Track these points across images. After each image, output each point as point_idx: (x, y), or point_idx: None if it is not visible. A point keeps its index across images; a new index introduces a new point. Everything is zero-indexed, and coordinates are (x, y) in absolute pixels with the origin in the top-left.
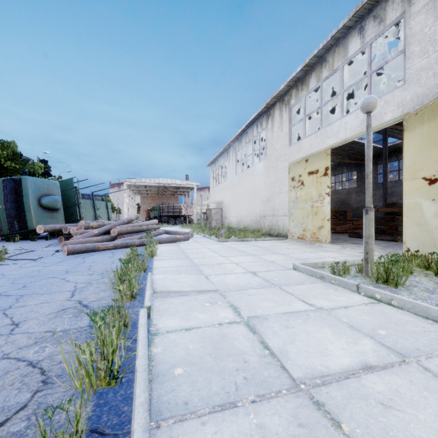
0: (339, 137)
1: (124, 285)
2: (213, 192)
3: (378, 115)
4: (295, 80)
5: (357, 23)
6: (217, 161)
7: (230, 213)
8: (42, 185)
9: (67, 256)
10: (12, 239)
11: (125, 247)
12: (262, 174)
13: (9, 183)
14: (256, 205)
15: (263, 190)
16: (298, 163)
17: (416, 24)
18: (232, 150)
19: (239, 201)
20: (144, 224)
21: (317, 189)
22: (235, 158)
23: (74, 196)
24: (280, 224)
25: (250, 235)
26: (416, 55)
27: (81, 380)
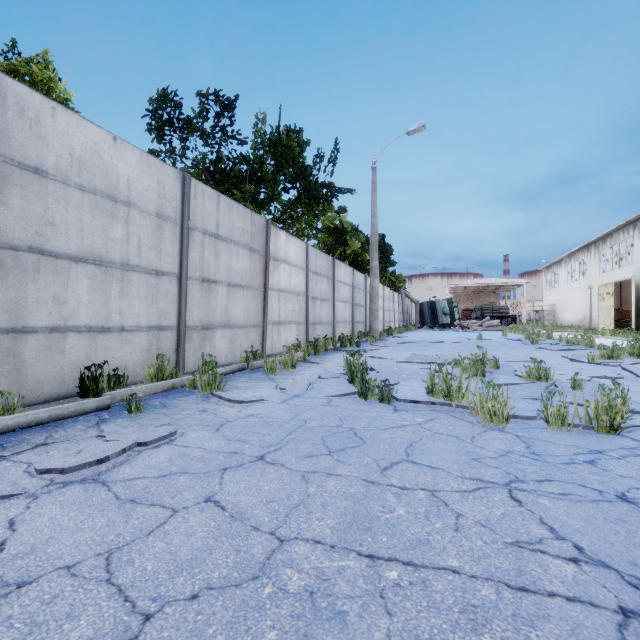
0: (617, 278)
1: (518, 331)
2: (546, 295)
3: (627, 273)
4: (600, 237)
5: (622, 227)
6: (550, 267)
7: (562, 315)
8: (442, 303)
9: (480, 331)
10: (436, 328)
11: (497, 330)
12: (584, 288)
13: (429, 303)
14: (581, 309)
15: (585, 299)
16: (602, 287)
17: (635, 243)
18: (563, 263)
19: (569, 305)
20: (493, 322)
21: (609, 303)
22: (565, 270)
23: (452, 307)
24: (594, 322)
25: (568, 328)
26: (635, 255)
27: (521, 334)
